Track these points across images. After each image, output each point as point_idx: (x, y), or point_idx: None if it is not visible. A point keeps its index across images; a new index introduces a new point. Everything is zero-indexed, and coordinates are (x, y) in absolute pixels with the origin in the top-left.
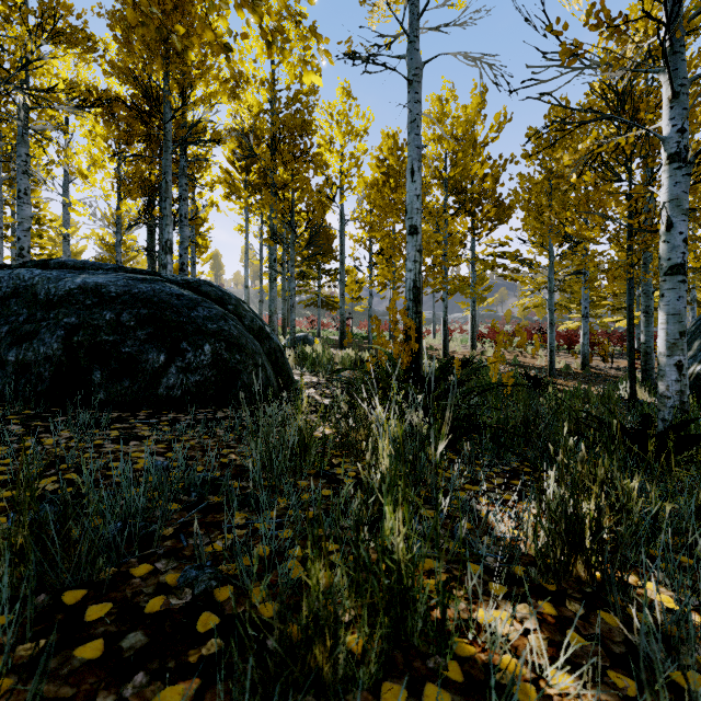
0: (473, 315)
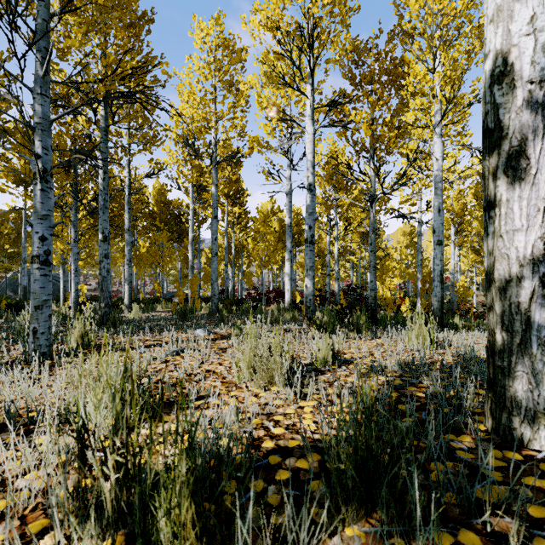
0: None
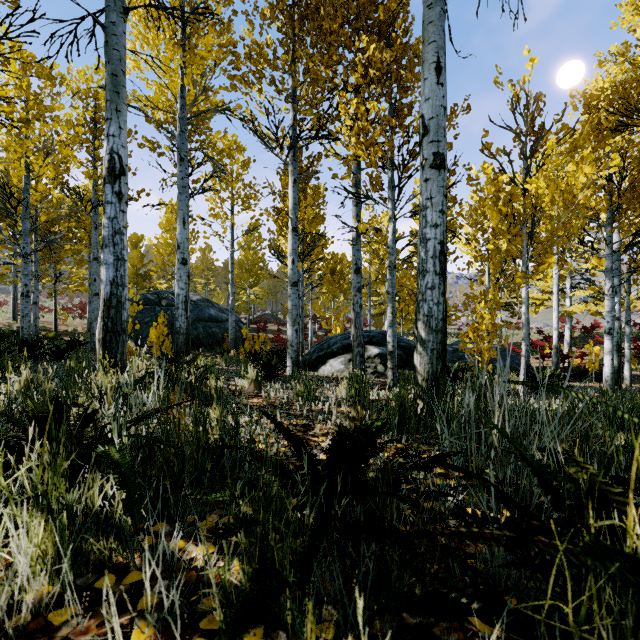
0: (15, 296)
